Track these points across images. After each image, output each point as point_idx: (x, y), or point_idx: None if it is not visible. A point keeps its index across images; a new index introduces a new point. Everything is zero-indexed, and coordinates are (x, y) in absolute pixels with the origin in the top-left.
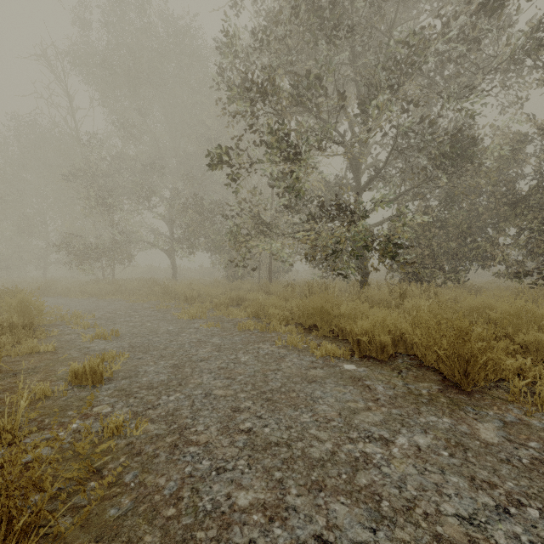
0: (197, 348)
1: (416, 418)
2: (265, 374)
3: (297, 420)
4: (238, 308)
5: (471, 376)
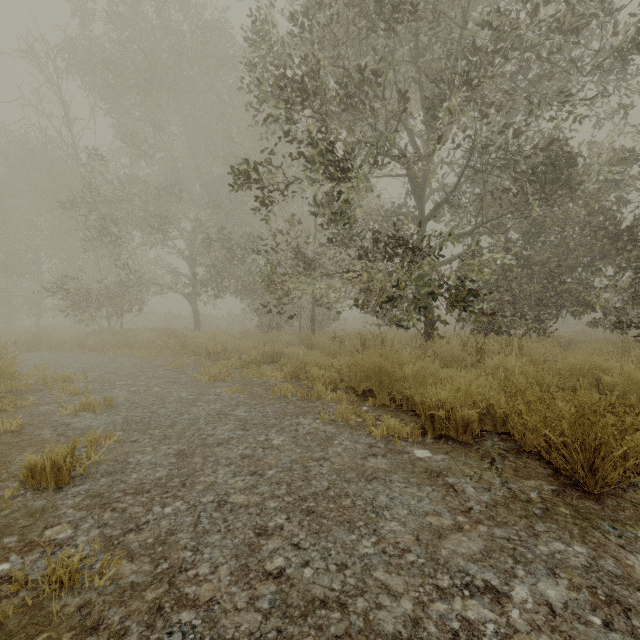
0: (215, 425)
1: (534, 546)
2: (306, 466)
3: (355, 551)
4: (273, 366)
5: (600, 474)
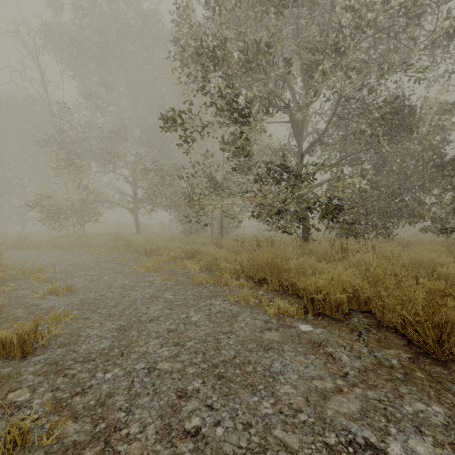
0: (148, 305)
1: (400, 406)
2: (217, 338)
3: (257, 411)
4: (192, 260)
5: (447, 345)
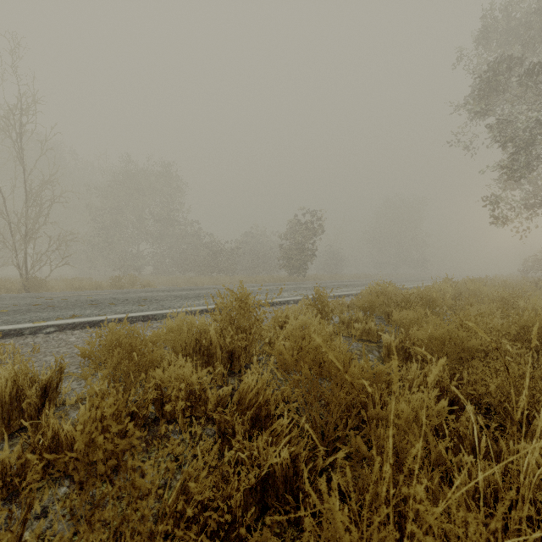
0: None
1: None
2: None
3: None
4: None
5: None
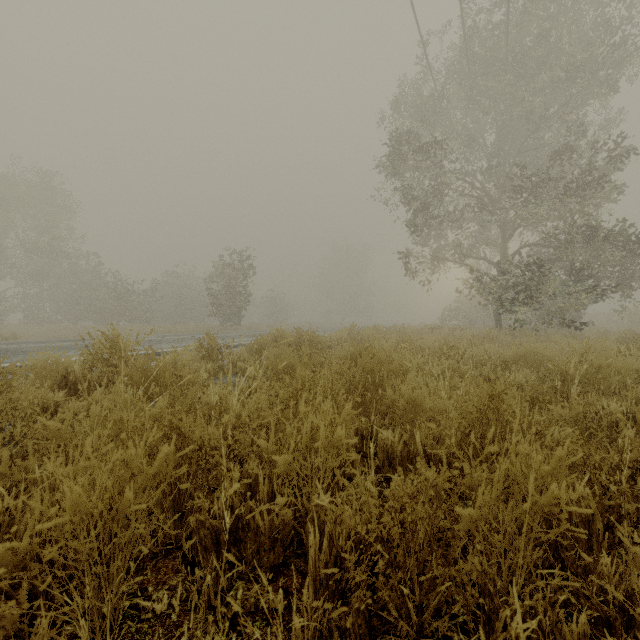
0: None
1: None
2: None
3: None
4: None
5: None
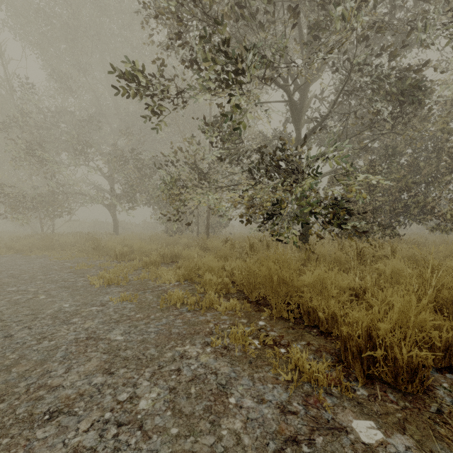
0: (72, 363)
1: None
2: None
3: None
4: (171, 266)
5: None
